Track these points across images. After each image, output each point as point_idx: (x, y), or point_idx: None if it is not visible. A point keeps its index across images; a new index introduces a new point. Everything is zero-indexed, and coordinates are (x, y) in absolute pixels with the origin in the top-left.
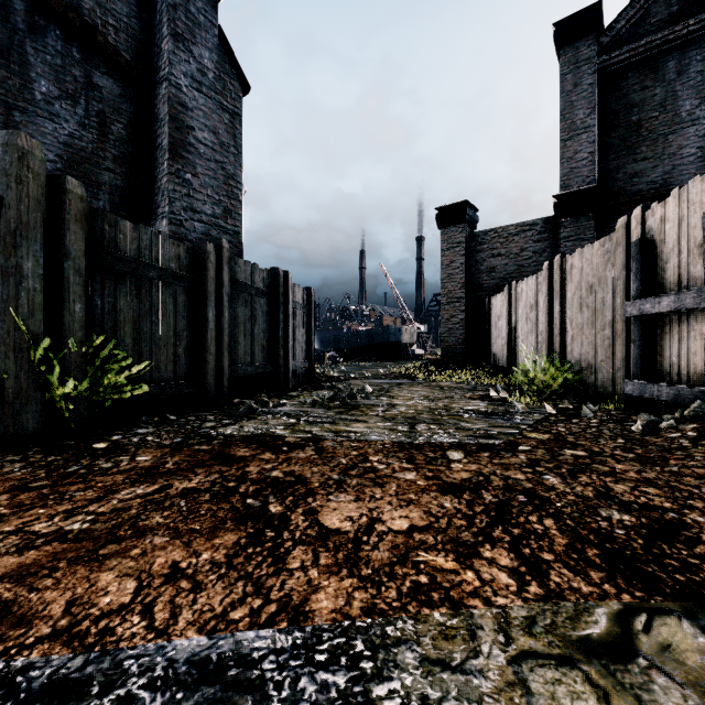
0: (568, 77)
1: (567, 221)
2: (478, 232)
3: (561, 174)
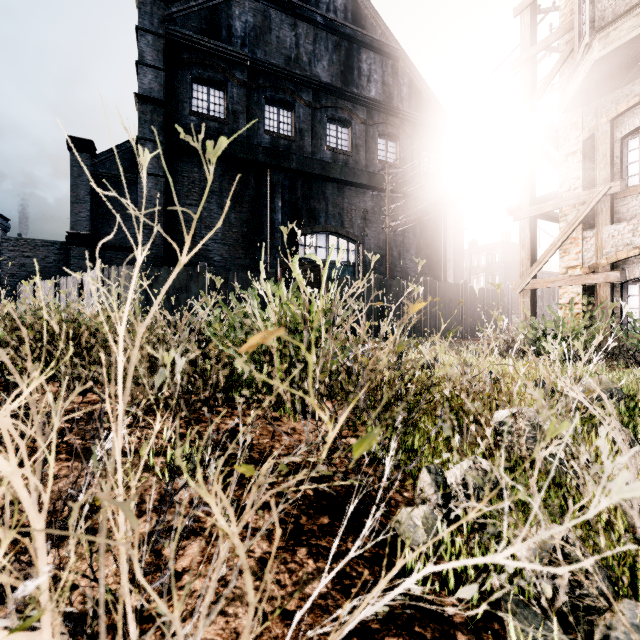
0: (76, 169)
1: (75, 248)
2: (11, 238)
3: (71, 221)
